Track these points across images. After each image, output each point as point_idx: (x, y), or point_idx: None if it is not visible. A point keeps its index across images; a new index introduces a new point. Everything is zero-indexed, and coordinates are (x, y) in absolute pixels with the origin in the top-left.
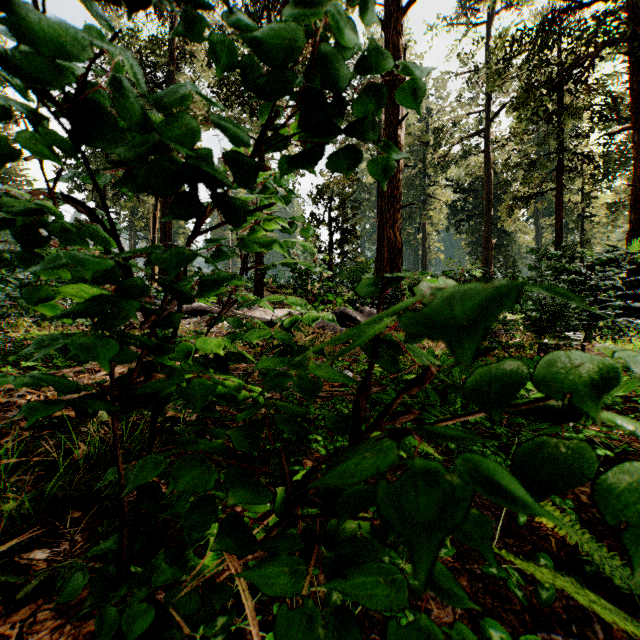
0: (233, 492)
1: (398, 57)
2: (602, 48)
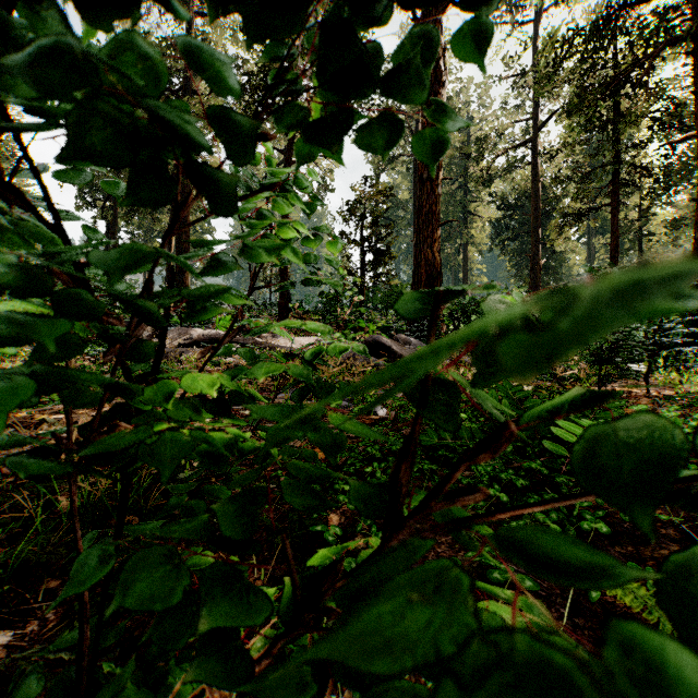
0: (203, 612)
1: (437, 59)
2: (664, 47)
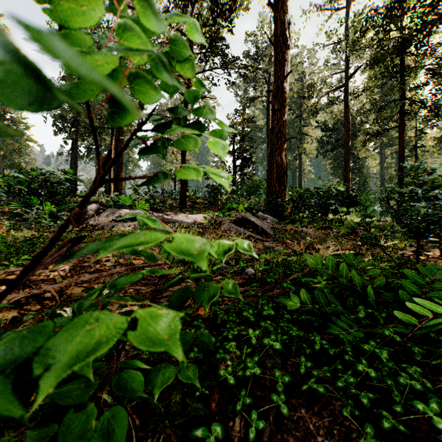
0: None
1: (284, 29)
2: (438, 19)
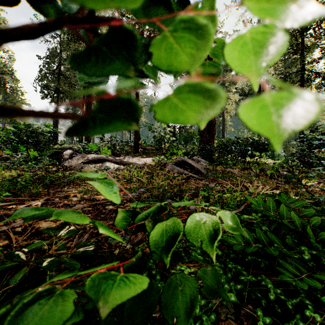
0: None
1: None
2: None
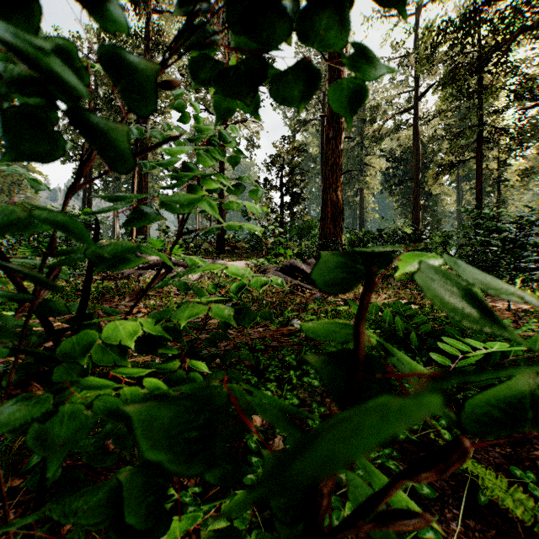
0: None
1: None
2: (518, 34)
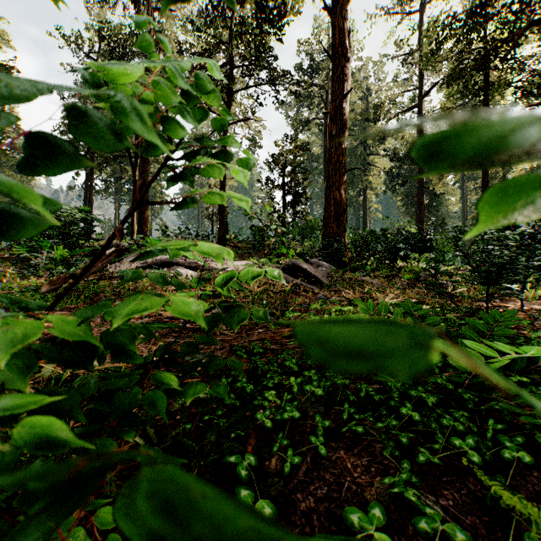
0: None
1: (343, 39)
2: (527, 27)
